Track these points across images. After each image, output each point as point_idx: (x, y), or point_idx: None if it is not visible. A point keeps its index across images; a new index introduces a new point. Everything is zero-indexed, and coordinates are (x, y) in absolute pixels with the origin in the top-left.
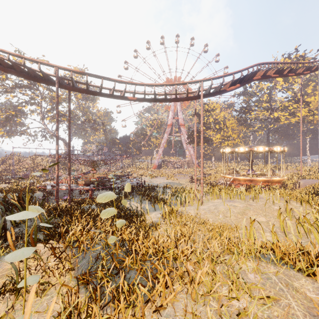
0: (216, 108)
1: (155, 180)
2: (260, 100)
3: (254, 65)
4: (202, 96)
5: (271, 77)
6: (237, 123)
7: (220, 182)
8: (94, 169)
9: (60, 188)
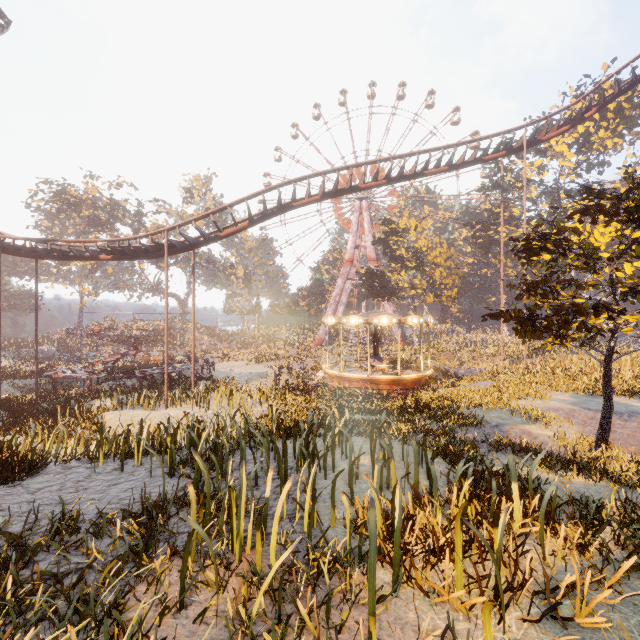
0: (410, 227)
1: (251, 367)
2: (507, 202)
3: (267, 188)
4: (166, 252)
5: (362, 189)
6: (482, 251)
7: (283, 377)
8: (134, 348)
9: (59, 374)
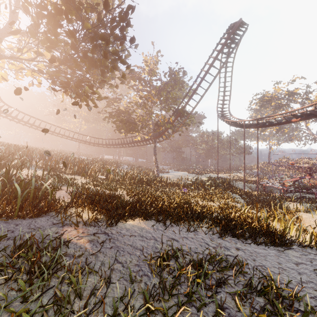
0: None
1: None
2: None
3: None
4: None
5: None
6: None
7: None
8: (308, 175)
9: (266, 184)
